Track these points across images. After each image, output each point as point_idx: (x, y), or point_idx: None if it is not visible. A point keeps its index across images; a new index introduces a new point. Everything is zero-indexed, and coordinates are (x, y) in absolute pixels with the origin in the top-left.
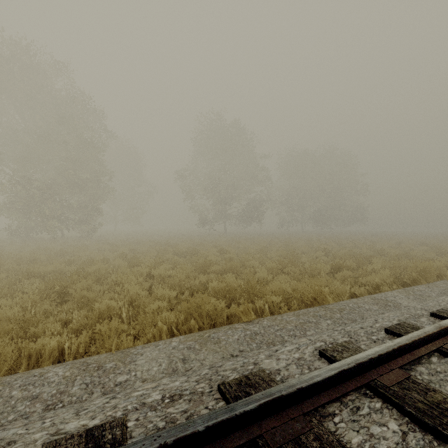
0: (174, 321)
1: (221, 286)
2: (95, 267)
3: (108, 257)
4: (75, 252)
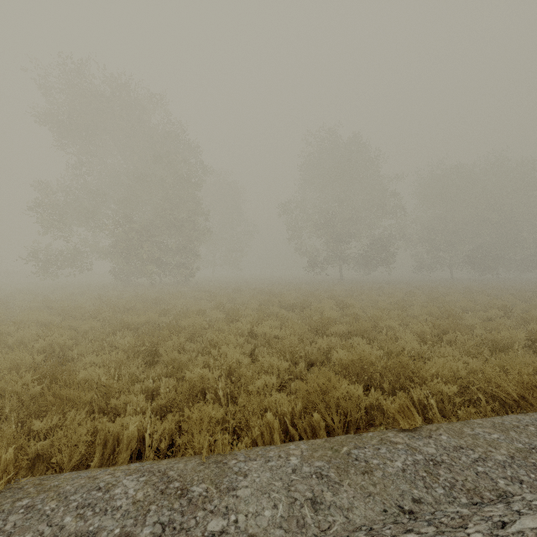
0: (288, 411)
1: (352, 359)
2: (189, 320)
3: (205, 308)
4: (171, 300)
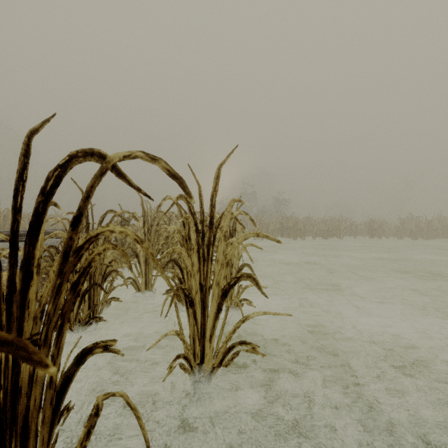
0: None
1: None
2: None
3: None
4: None
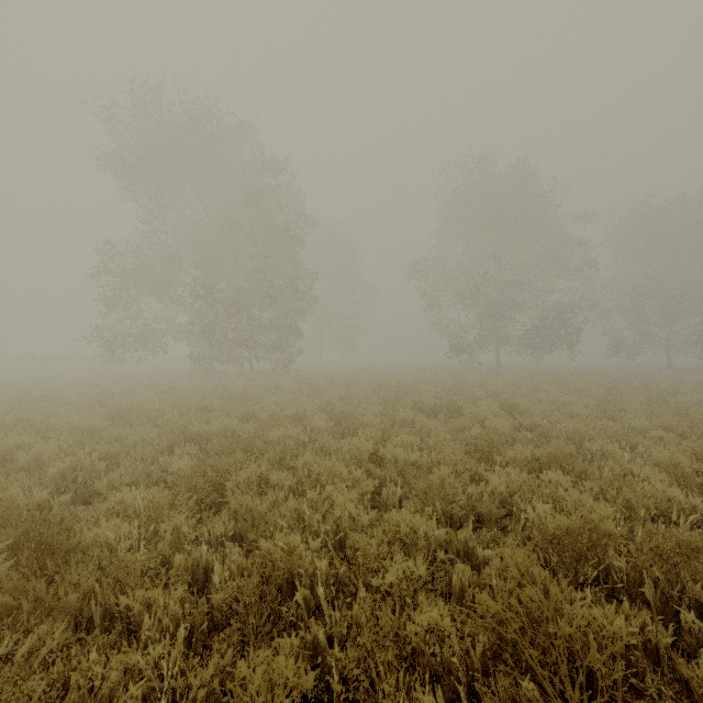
0: (458, 660)
1: (567, 527)
2: (280, 432)
3: (306, 409)
4: (261, 396)
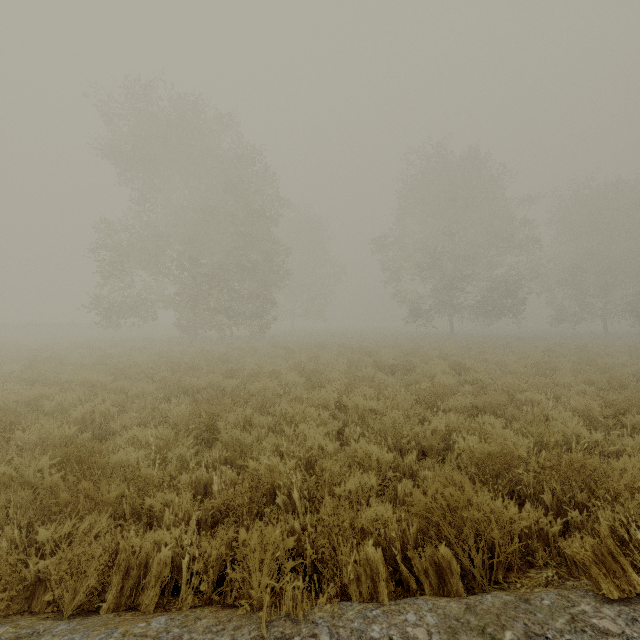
0: (397, 536)
1: (488, 452)
2: (260, 385)
3: (281, 368)
4: (241, 357)
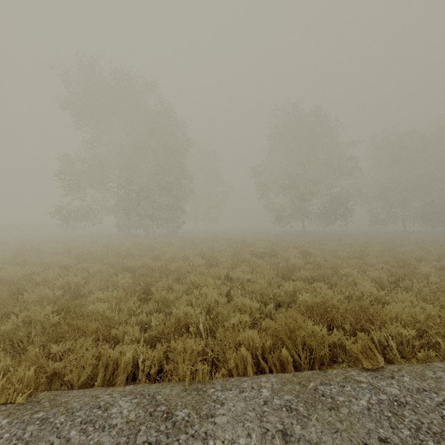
0: (259, 346)
1: (315, 302)
2: (176, 265)
3: (189, 255)
4: (162, 248)
